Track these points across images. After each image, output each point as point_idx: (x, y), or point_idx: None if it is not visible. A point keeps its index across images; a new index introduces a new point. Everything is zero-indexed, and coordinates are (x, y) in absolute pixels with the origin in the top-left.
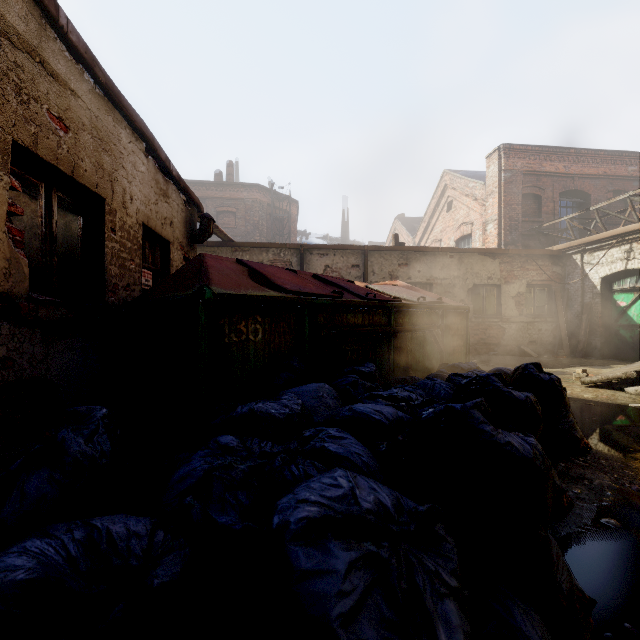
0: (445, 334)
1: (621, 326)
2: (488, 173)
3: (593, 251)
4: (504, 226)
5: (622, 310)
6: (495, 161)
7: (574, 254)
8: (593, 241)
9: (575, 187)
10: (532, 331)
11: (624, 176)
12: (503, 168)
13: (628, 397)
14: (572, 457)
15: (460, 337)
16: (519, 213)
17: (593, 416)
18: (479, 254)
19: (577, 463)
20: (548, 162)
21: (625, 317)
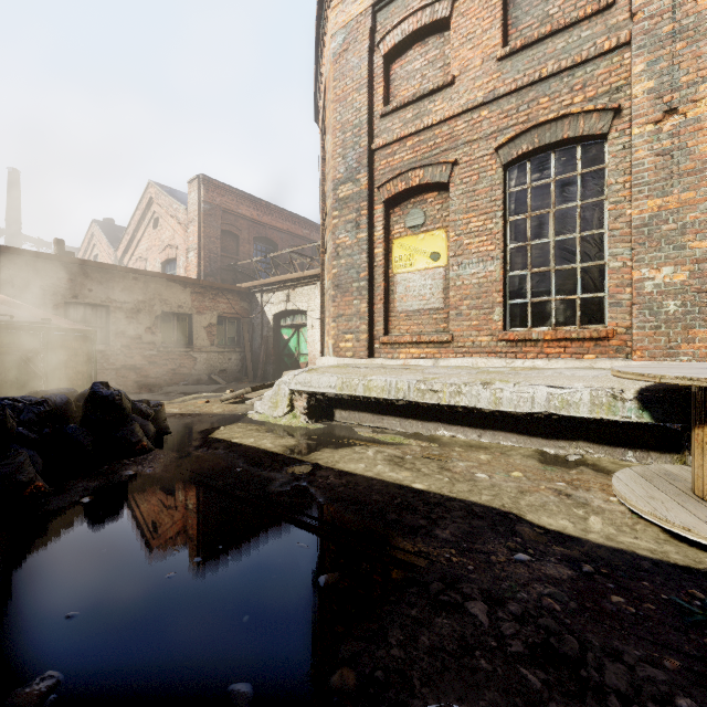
0: (48, 359)
1: (286, 355)
2: (190, 199)
3: (269, 292)
4: (204, 257)
5: (286, 342)
6: (196, 189)
7: (257, 293)
8: (268, 284)
9: (267, 235)
10: (223, 360)
11: (301, 236)
12: (203, 199)
13: (245, 408)
14: (127, 459)
15: (81, 363)
16: (219, 247)
17: (198, 425)
18: (169, 280)
19: (124, 463)
20: (245, 206)
21: (288, 348)
